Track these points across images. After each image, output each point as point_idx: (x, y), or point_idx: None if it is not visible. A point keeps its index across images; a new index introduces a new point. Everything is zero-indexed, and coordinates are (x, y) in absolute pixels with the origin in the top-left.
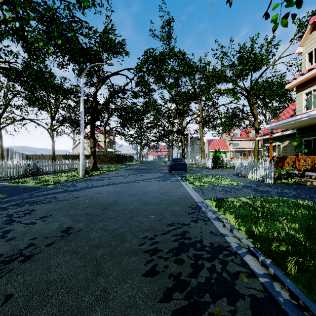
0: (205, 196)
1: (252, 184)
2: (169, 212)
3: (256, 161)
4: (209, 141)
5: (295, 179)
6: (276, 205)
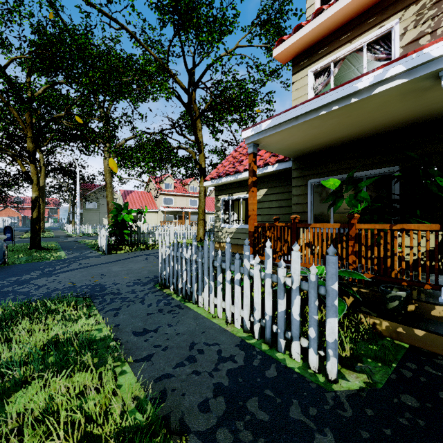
0: None
1: None
2: None
3: (202, 230)
4: (125, 194)
5: (373, 319)
6: None
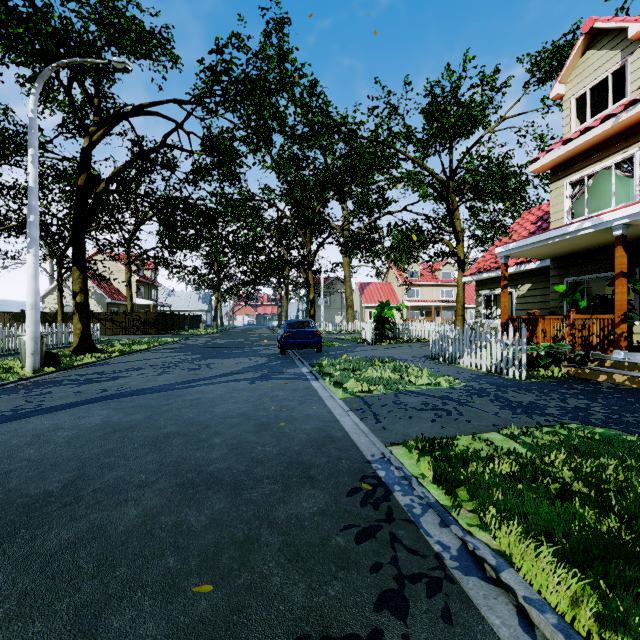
0: (385, 431)
1: (483, 383)
2: (280, 539)
3: (460, 327)
4: (362, 287)
5: (567, 368)
6: (612, 464)
